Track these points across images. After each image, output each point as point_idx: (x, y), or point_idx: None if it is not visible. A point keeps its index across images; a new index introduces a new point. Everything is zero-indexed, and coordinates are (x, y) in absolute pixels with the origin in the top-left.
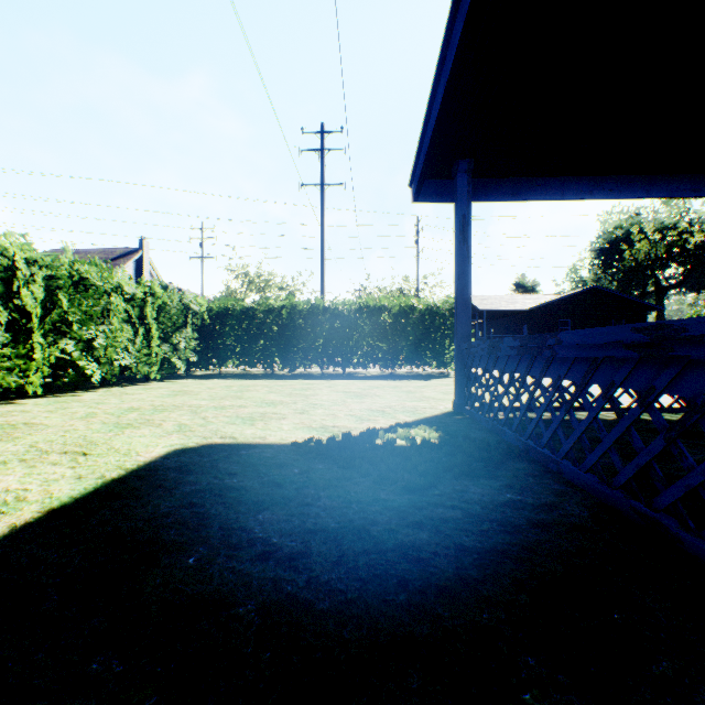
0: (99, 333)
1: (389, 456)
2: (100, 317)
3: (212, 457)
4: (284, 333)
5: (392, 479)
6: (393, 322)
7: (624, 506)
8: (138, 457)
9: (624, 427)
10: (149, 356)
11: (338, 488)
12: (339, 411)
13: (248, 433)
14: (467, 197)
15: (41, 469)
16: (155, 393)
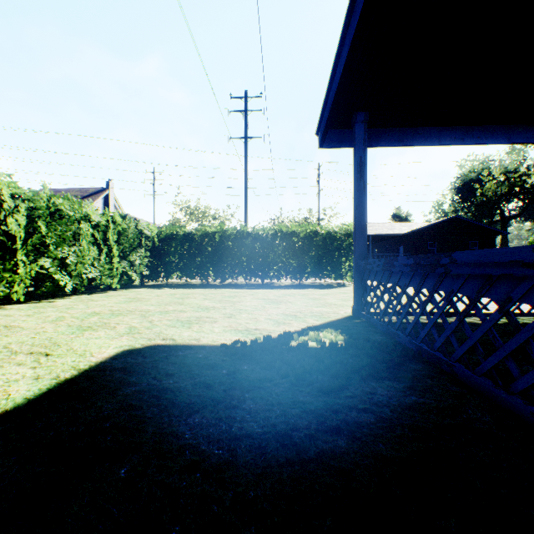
0: (71, 252)
1: (303, 358)
2: (72, 240)
3: (153, 358)
4: (217, 252)
5: (308, 381)
6: (301, 243)
7: (523, 411)
8: (91, 358)
9: (522, 339)
10: (111, 270)
11: (261, 389)
12: (260, 315)
13: (185, 335)
14: (363, 143)
15: (6, 370)
16: (115, 300)
